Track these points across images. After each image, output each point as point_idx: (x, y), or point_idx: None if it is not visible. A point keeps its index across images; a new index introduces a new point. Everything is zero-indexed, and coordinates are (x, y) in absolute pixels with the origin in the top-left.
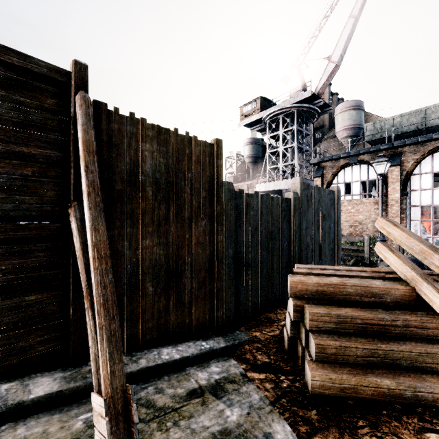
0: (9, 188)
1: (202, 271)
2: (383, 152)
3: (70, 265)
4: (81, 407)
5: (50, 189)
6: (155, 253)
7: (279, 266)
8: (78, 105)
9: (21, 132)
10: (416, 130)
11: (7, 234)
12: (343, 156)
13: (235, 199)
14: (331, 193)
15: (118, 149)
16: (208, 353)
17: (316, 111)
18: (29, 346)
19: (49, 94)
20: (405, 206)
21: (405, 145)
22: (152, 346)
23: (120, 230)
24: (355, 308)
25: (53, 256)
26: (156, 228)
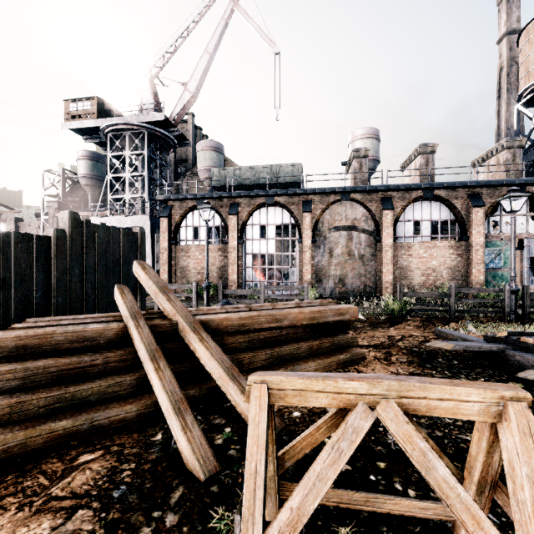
0: None
1: None
2: (225, 200)
3: None
4: None
5: None
6: None
7: None
8: None
9: None
10: (250, 185)
11: None
12: (190, 197)
13: None
14: (131, 234)
15: None
16: None
17: (172, 140)
18: None
19: None
20: (242, 254)
21: (241, 196)
22: None
23: None
24: (60, 356)
25: None
26: None
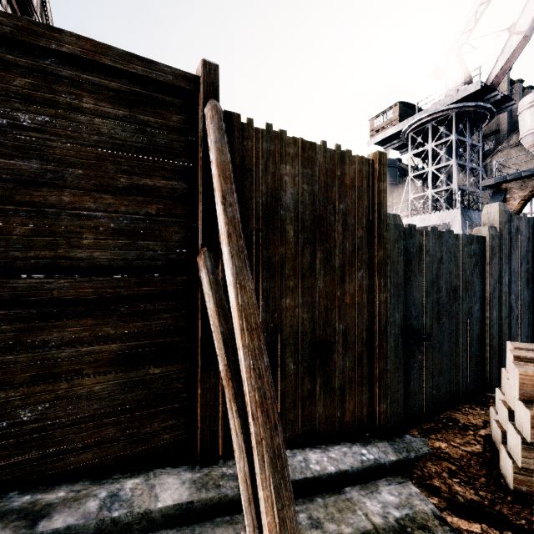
0: (132, 231)
1: (357, 345)
2: None
3: (198, 330)
4: (217, 530)
5: (175, 232)
6: (297, 317)
7: (467, 340)
8: (209, 118)
9: (145, 160)
10: None
11: (131, 290)
12: None
13: (403, 240)
14: None
15: (252, 175)
16: (373, 468)
17: (488, 110)
18: (154, 432)
19: (174, 108)
20: None
21: None
22: (293, 446)
23: (254, 284)
24: None
25: (179, 319)
26: (299, 282)
